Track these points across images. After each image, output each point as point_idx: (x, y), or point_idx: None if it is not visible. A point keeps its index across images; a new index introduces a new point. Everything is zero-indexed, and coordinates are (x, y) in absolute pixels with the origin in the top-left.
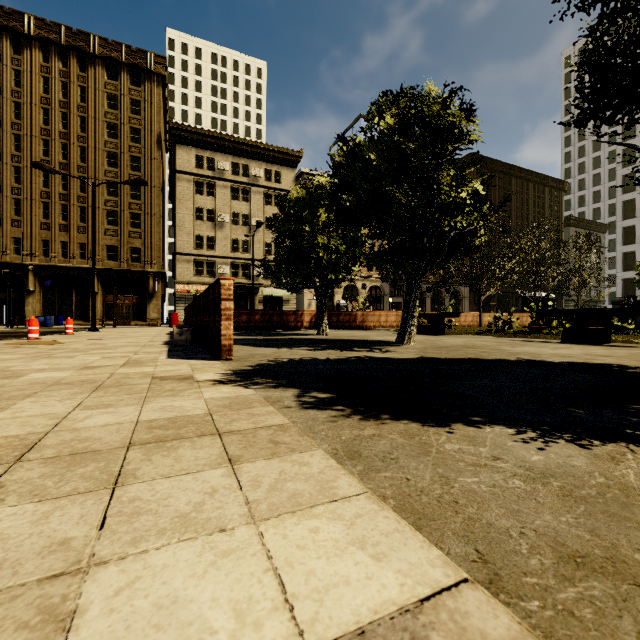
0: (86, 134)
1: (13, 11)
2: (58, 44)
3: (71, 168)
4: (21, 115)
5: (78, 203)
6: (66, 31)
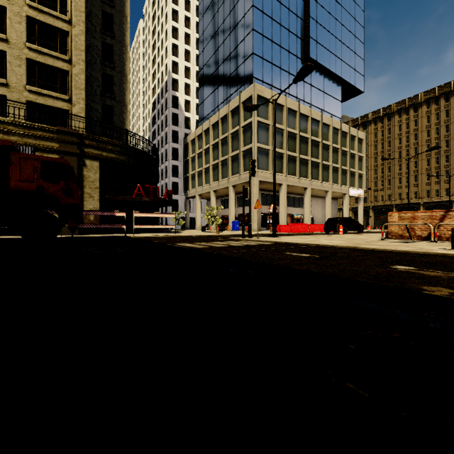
0: (448, 133)
1: (414, 96)
2: (434, 97)
3: (440, 153)
4: (417, 138)
5: (444, 169)
6: (438, 88)
